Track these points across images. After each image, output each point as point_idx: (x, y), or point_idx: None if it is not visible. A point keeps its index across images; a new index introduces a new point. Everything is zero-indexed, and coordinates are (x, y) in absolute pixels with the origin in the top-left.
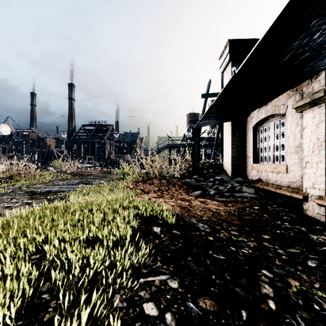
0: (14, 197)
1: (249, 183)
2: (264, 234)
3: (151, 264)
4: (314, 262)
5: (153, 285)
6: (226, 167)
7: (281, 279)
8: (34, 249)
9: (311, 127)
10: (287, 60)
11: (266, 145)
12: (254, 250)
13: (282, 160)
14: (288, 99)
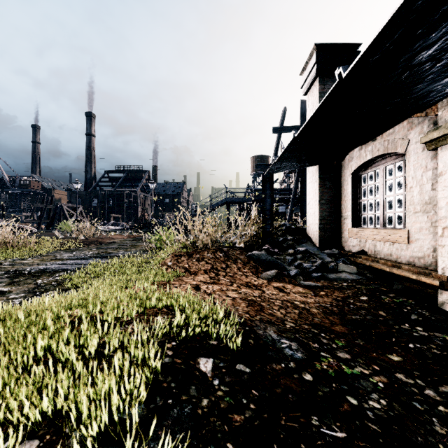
0: None
1: (348, 257)
2: (389, 351)
3: None
4: None
5: None
6: (311, 232)
7: None
8: None
9: None
10: (430, 56)
11: (372, 201)
12: (389, 399)
13: (399, 223)
14: (410, 129)
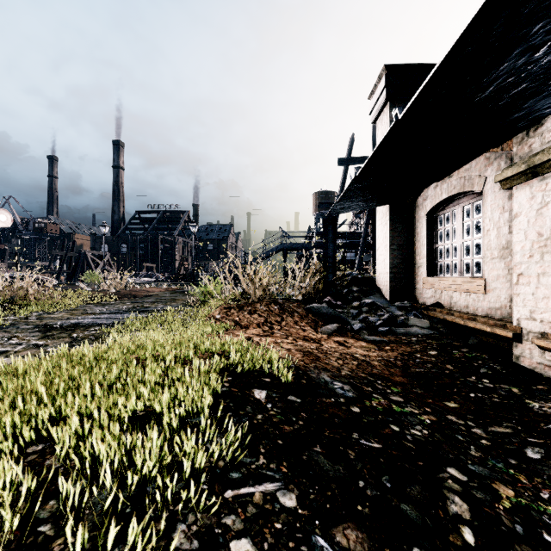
0: (14, 336)
1: (421, 310)
2: (447, 399)
3: (248, 460)
4: (537, 450)
5: (249, 503)
6: (381, 282)
7: (483, 484)
8: (33, 435)
9: (528, 214)
10: (487, 97)
11: (449, 246)
12: (432, 431)
13: (477, 271)
14: (487, 165)
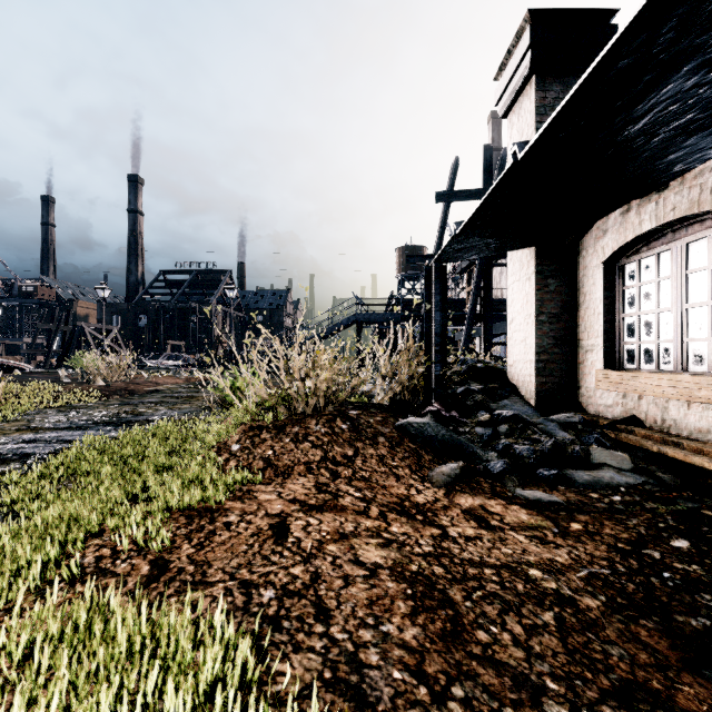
0: None
1: (602, 430)
2: None
3: None
4: None
5: None
6: (517, 376)
7: None
8: None
9: None
10: None
11: (652, 316)
12: None
13: None
14: None
